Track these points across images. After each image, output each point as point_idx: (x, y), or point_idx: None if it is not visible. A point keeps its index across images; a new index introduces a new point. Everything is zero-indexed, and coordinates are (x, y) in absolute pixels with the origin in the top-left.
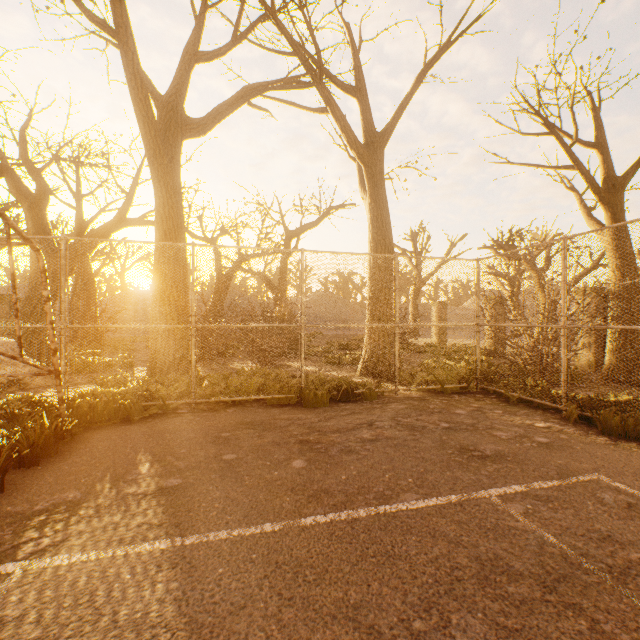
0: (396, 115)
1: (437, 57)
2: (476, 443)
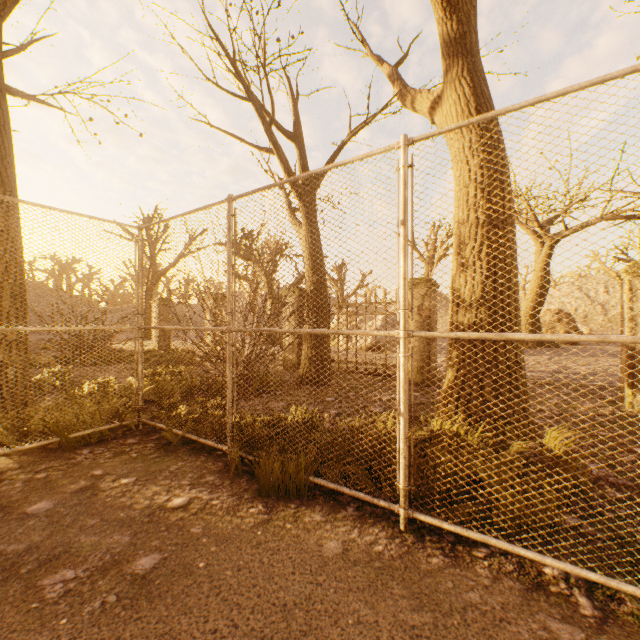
0: None
1: None
2: None
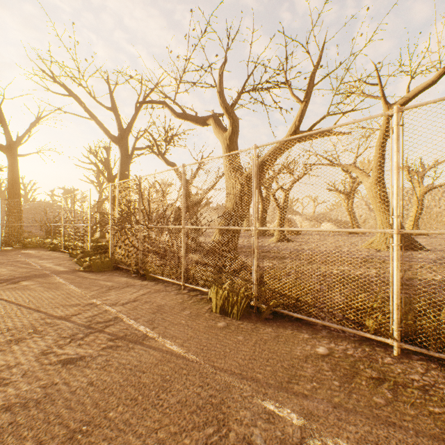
0: (23, 136)
1: (42, 118)
2: (0, 254)
